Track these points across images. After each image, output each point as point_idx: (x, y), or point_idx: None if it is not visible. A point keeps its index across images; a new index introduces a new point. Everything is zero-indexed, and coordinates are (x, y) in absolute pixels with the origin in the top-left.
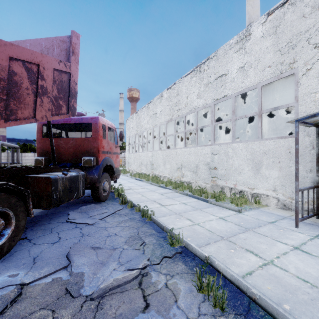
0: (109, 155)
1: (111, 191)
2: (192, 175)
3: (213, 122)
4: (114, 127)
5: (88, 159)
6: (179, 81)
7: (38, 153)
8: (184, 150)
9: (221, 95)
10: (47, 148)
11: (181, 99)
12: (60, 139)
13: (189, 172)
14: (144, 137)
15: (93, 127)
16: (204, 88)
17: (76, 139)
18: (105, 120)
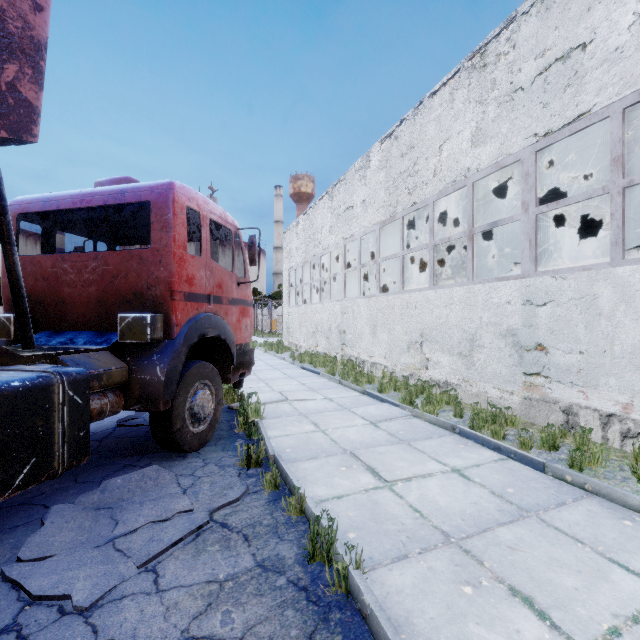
0: (216, 306)
1: (231, 406)
2: (456, 363)
3: (529, 208)
4: (233, 226)
5: (137, 320)
6: (416, 113)
7: (5, 302)
8: (429, 294)
9: (562, 117)
10: (27, 287)
11: (420, 160)
12: (62, 257)
13: (447, 355)
14: (324, 271)
15: (156, 216)
16: (496, 112)
17: (105, 255)
18: (202, 198)
